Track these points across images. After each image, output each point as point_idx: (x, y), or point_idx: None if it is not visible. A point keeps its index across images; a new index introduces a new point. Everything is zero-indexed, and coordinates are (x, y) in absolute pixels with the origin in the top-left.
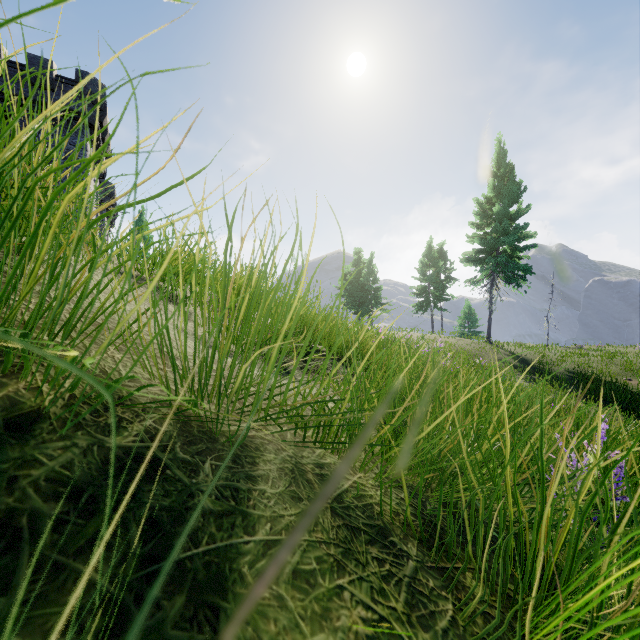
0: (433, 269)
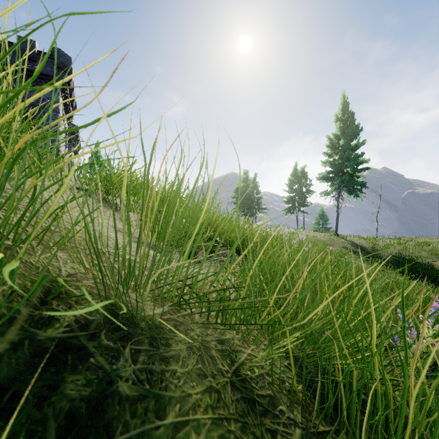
0: (298, 184)
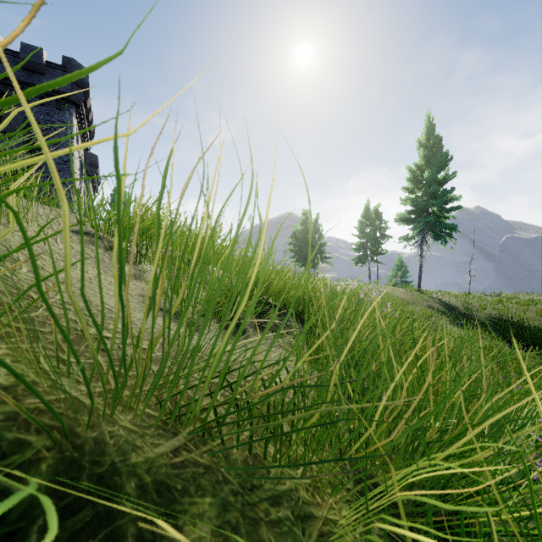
0: (370, 228)
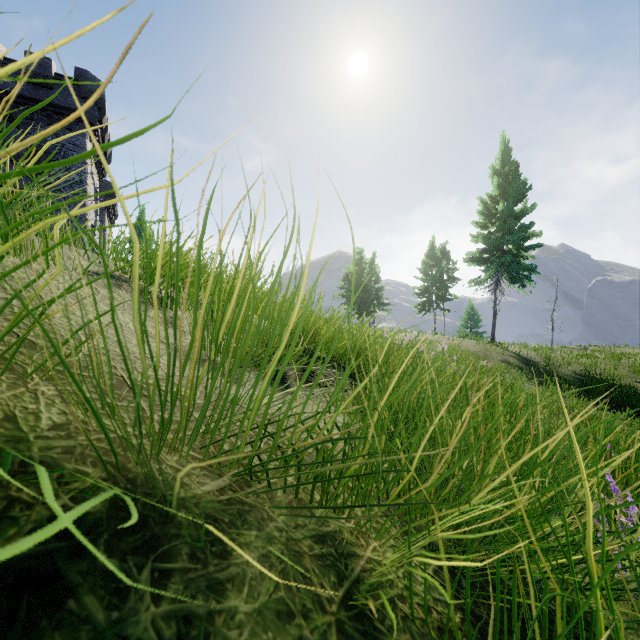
0: (436, 269)
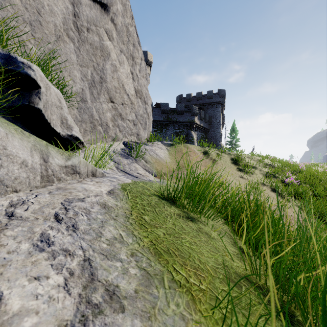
0: None
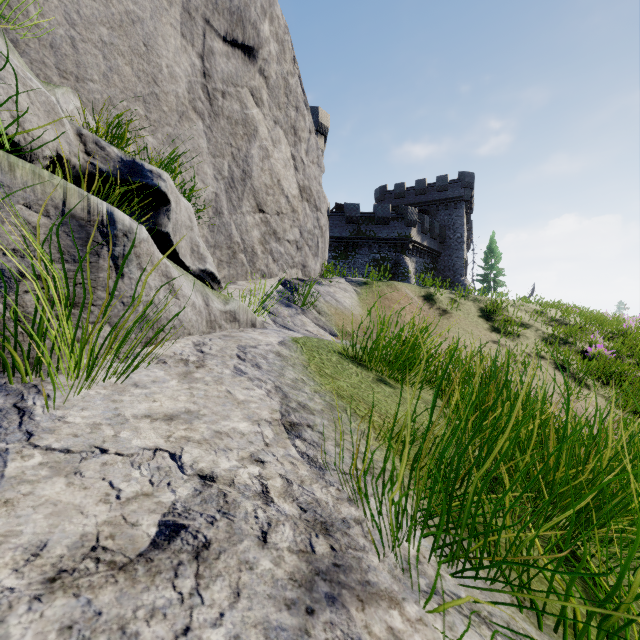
0: None
